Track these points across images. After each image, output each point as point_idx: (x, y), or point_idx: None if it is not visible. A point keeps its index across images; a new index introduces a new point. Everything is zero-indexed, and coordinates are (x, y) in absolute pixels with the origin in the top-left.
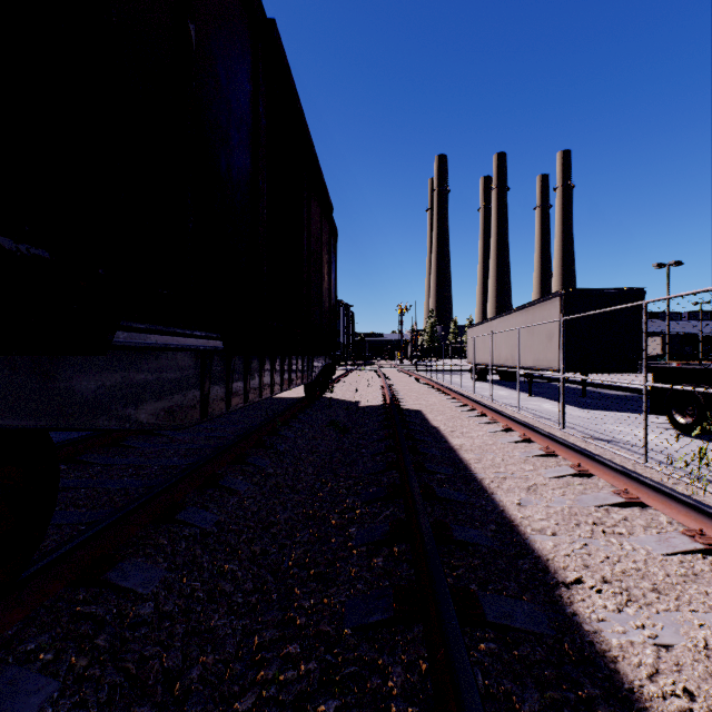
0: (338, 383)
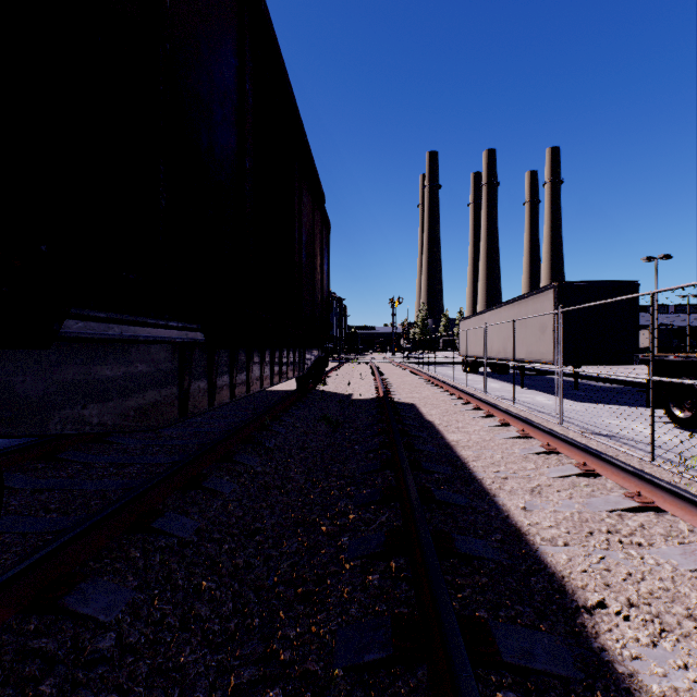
0: (331, 375)
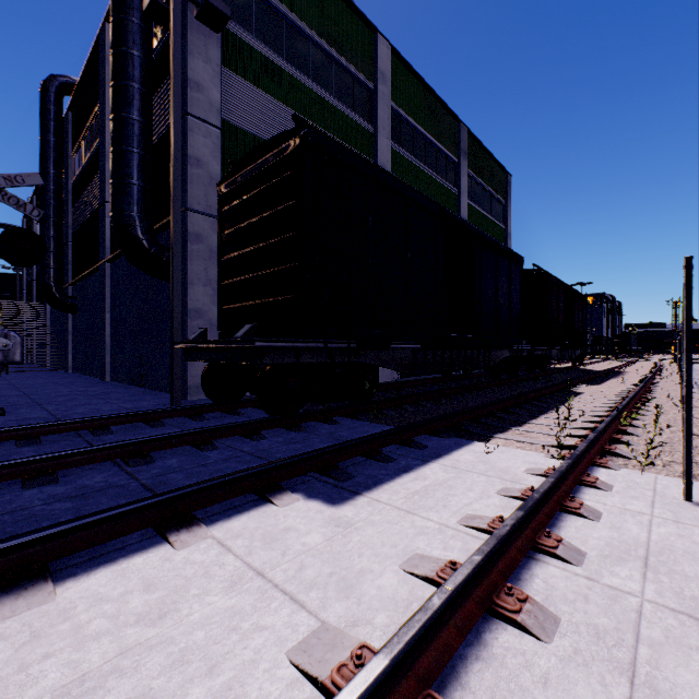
0: (590, 365)
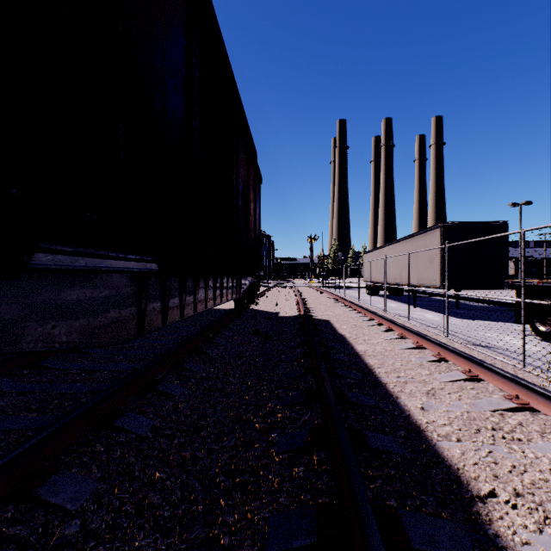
0: (262, 297)
